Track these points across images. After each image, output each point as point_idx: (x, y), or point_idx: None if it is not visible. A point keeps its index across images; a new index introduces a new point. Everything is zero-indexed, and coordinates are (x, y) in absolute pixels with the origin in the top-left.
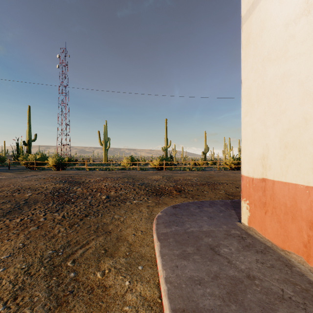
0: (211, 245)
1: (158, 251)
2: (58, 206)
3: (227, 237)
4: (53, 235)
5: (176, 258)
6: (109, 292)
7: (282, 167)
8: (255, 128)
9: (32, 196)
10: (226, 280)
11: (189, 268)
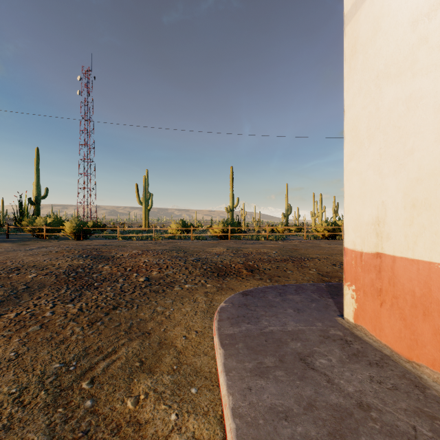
0: (301, 353)
1: (221, 363)
2: (74, 293)
3: (324, 340)
4: (63, 339)
5: (248, 376)
6: (144, 432)
7: (408, 236)
8: (364, 179)
9: (36, 279)
10: (326, 412)
11: (269, 391)
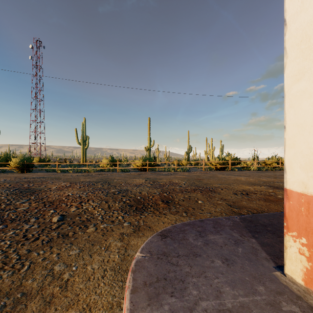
0: None
1: None
2: None
3: None
4: None
5: None
6: None
7: None
8: None
9: None
10: None
11: None
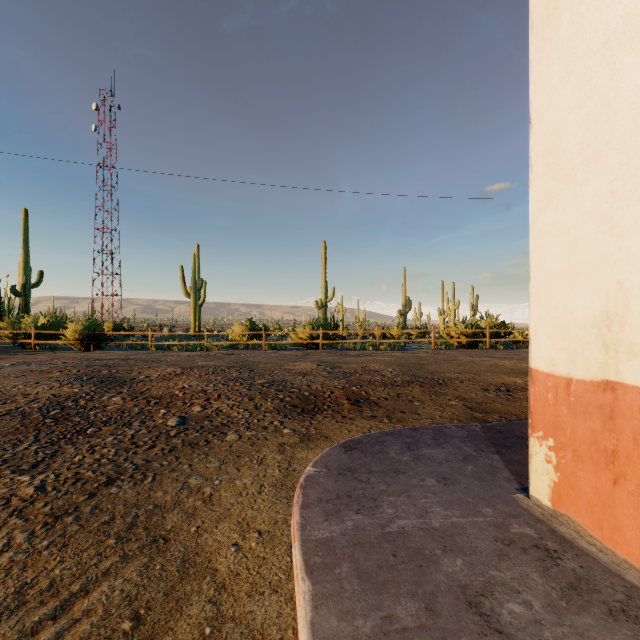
0: (467, 587)
1: (306, 622)
2: (43, 451)
3: (506, 551)
4: None
5: None
6: None
7: None
8: (575, 241)
9: None
10: None
11: None
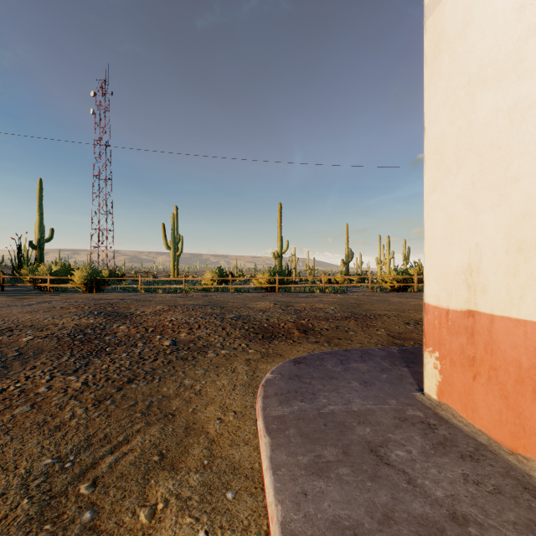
0: (371, 442)
1: (267, 457)
2: (79, 362)
3: (400, 424)
4: (60, 424)
5: (303, 475)
6: None
7: (512, 289)
8: (451, 215)
9: (32, 342)
10: (408, 528)
11: (330, 497)
